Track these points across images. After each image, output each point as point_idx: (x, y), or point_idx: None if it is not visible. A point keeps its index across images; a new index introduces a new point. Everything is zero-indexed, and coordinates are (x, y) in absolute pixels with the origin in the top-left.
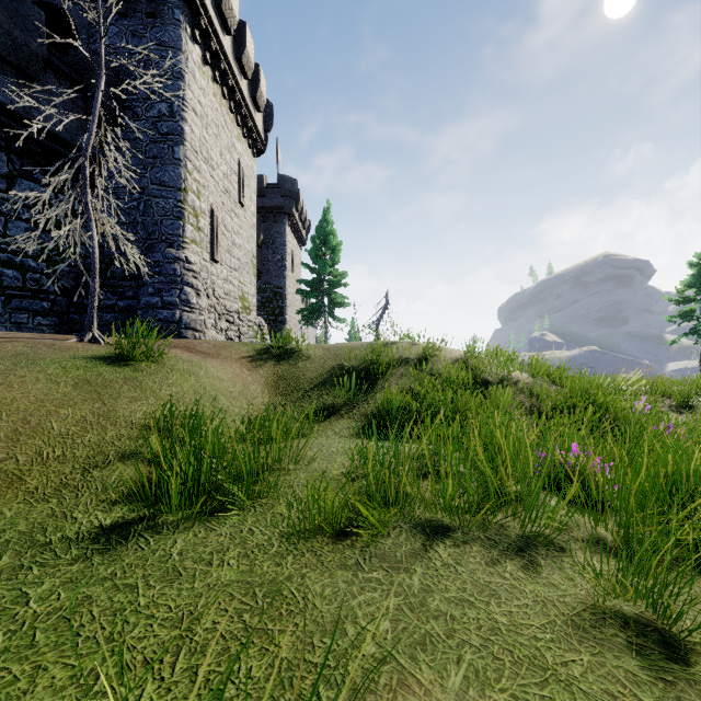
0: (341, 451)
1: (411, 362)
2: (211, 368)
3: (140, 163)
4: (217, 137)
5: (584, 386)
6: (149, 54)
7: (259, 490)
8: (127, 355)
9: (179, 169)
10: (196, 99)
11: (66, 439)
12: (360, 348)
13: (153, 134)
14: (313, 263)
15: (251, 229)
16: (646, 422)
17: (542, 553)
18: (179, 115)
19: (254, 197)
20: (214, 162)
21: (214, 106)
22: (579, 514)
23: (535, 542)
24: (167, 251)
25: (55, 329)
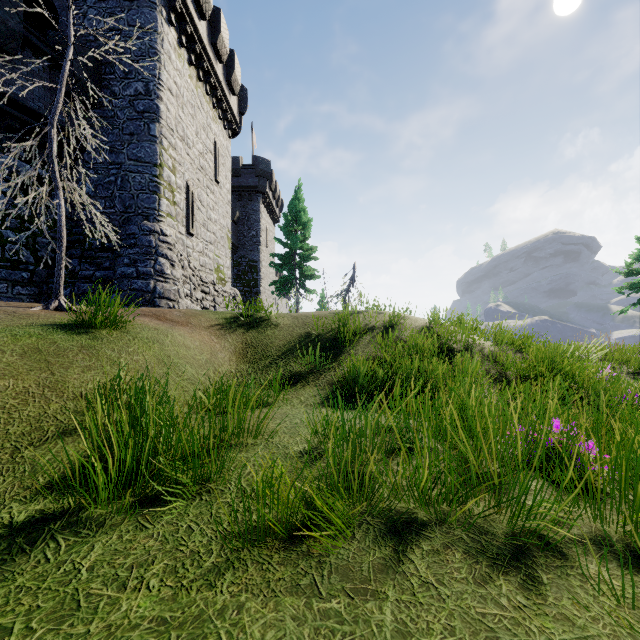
0: (305, 423)
1: (377, 330)
2: (178, 336)
3: (118, 140)
4: (193, 117)
5: (550, 353)
6: (118, 25)
7: (207, 473)
8: (89, 323)
9: (154, 145)
10: (172, 79)
11: (0, 414)
12: (328, 317)
13: (130, 111)
14: (285, 238)
15: (226, 205)
16: (614, 390)
17: (541, 562)
18: (154, 94)
19: (229, 176)
20: (189, 141)
21: (189, 88)
22: (570, 501)
23: (528, 544)
24: (142, 224)
25: (34, 298)
